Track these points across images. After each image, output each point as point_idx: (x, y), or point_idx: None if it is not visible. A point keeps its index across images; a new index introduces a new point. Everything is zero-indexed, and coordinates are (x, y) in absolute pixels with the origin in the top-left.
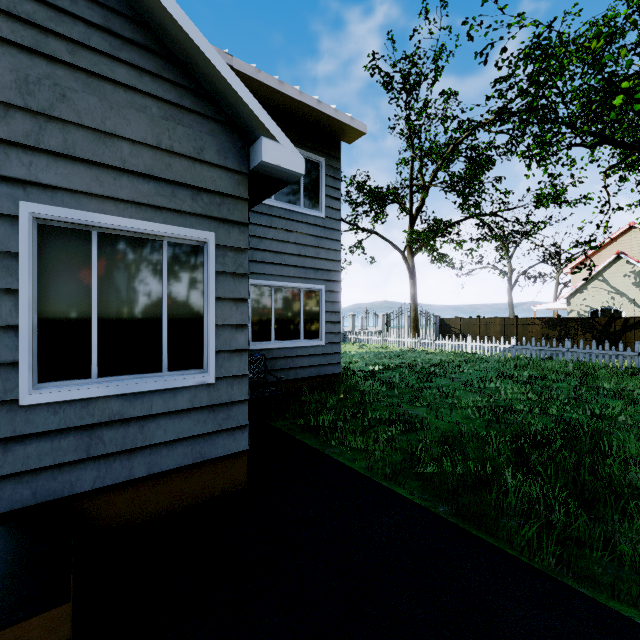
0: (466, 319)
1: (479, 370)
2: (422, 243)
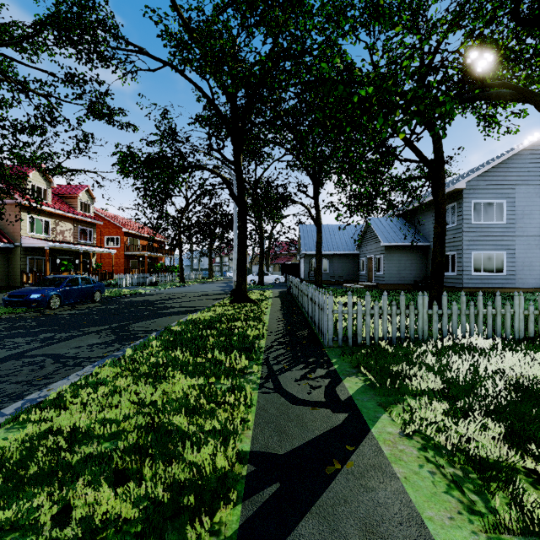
0: None
1: None
2: None
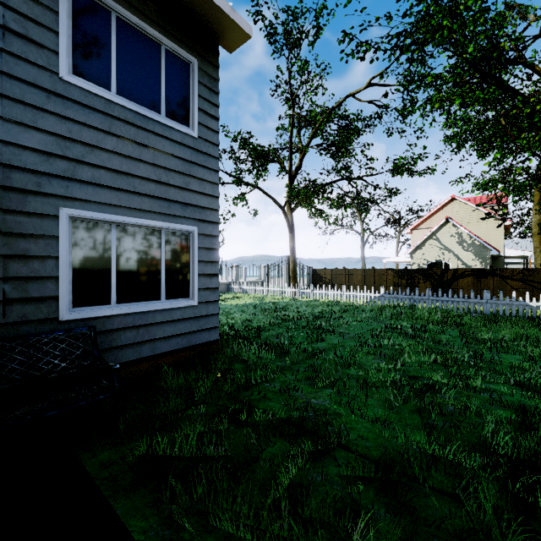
0: (334, 270)
1: (362, 321)
2: (302, 198)
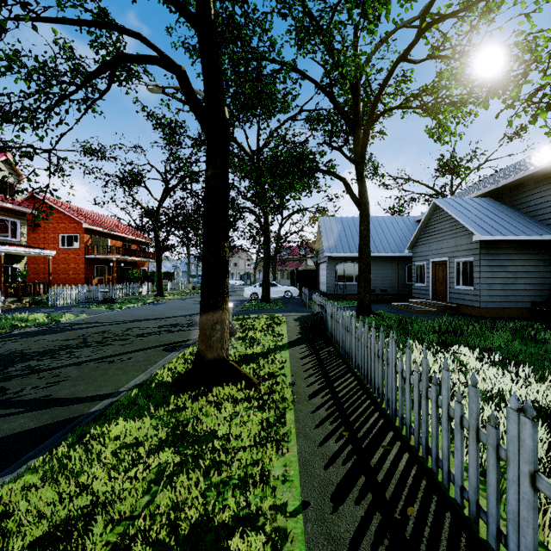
0: None
1: None
2: None
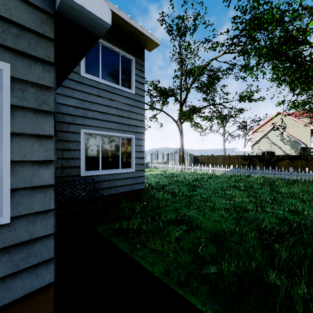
0: (206, 156)
1: (218, 183)
2: (187, 117)
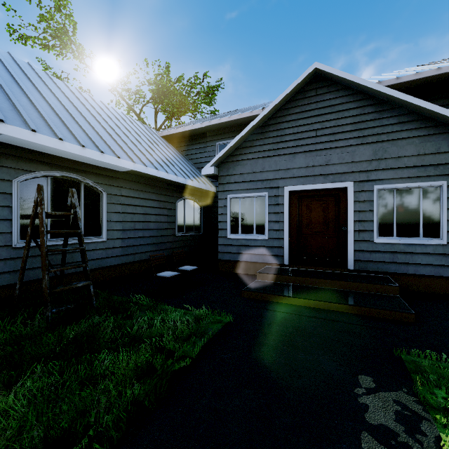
0: None
1: None
2: None
